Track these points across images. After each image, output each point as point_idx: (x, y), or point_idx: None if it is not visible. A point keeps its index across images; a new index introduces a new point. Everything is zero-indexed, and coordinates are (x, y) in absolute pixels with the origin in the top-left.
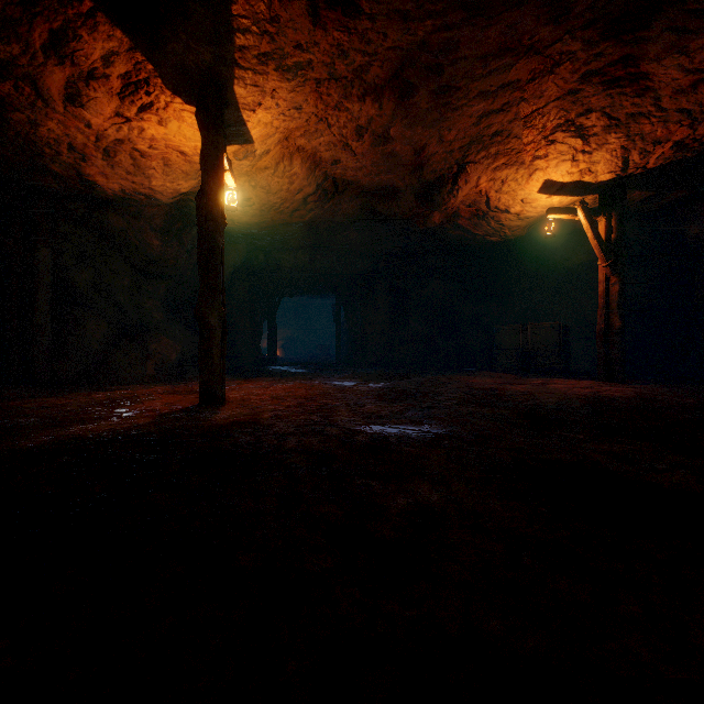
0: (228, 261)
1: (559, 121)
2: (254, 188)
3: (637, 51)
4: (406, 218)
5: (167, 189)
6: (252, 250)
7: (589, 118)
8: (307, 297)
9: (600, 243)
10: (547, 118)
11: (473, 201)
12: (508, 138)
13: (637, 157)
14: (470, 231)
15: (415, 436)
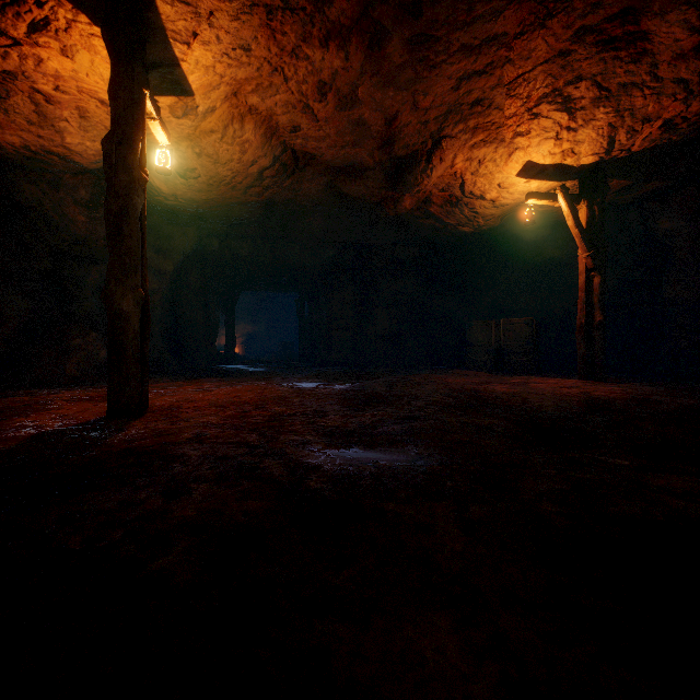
0: (175, 246)
1: (545, 90)
2: (199, 156)
3: (640, 2)
4: (374, 202)
5: (88, 150)
6: (205, 236)
7: (578, 87)
8: (269, 291)
9: (581, 232)
10: (533, 85)
11: (447, 185)
12: (489, 108)
13: (624, 137)
14: (442, 220)
15: (399, 471)
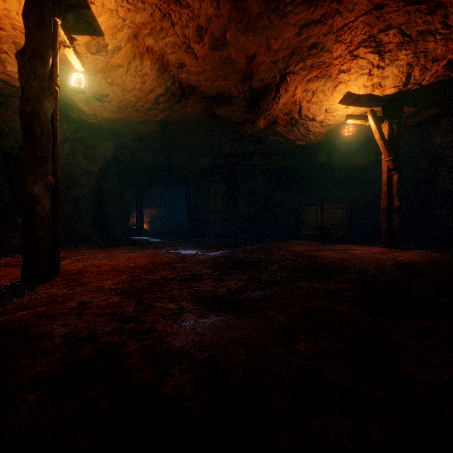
0: (99, 154)
1: (363, 36)
2: (111, 85)
3: None
4: (238, 122)
5: None
6: (121, 147)
7: (387, 34)
8: (167, 187)
9: (384, 143)
10: (354, 32)
11: (289, 110)
12: (322, 51)
13: (417, 73)
14: (284, 136)
15: (270, 354)
